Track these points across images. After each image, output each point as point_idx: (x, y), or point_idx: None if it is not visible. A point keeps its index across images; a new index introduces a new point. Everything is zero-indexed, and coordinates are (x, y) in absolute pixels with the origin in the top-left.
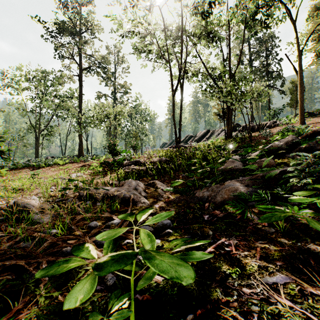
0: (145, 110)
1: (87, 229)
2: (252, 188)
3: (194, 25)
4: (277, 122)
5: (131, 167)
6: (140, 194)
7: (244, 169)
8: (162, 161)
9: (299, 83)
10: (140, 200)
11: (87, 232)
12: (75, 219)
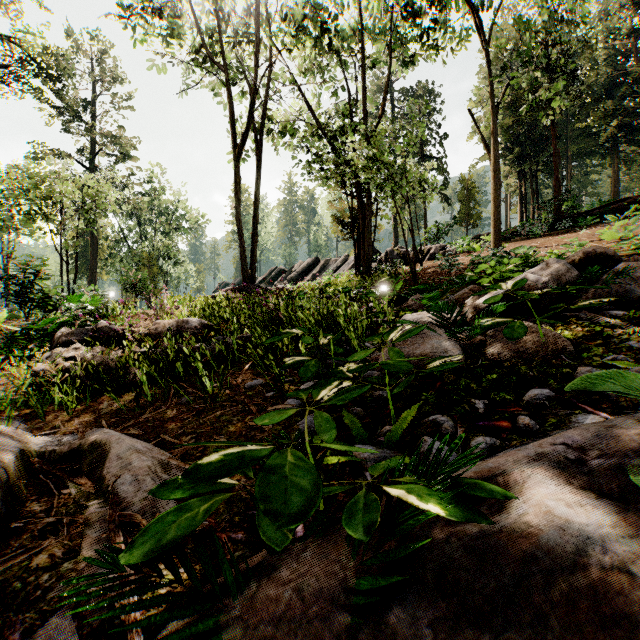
0: (176, 205)
1: None
2: None
3: None
4: (448, 247)
5: (68, 353)
6: None
7: (467, 362)
8: (186, 329)
9: (493, 170)
10: None
11: None
12: None
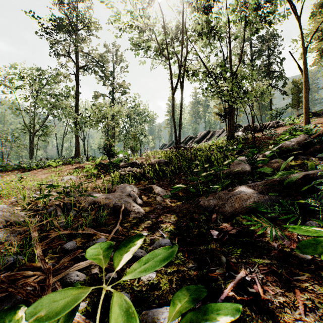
0: (144, 110)
1: (60, 253)
2: (268, 195)
3: (194, 20)
4: (280, 122)
5: (128, 170)
6: (135, 201)
7: (253, 172)
8: (161, 162)
9: (304, 81)
10: (134, 210)
11: (59, 257)
12: (50, 237)
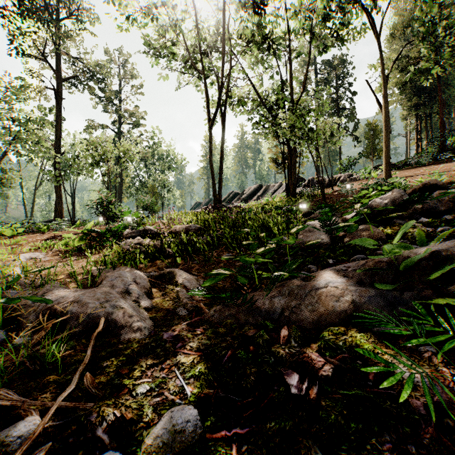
0: (168, 152)
1: None
2: (374, 289)
3: (242, 21)
4: (354, 175)
5: (135, 241)
6: (137, 303)
7: (333, 245)
8: (190, 230)
9: (385, 121)
10: (132, 323)
11: None
12: None
